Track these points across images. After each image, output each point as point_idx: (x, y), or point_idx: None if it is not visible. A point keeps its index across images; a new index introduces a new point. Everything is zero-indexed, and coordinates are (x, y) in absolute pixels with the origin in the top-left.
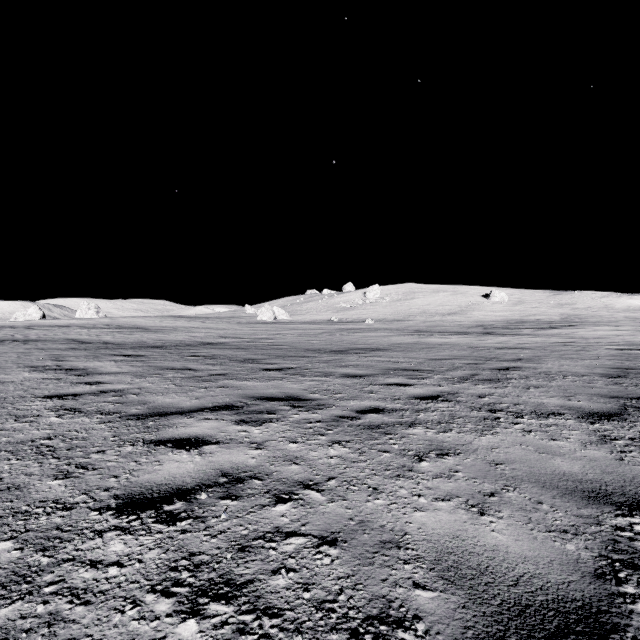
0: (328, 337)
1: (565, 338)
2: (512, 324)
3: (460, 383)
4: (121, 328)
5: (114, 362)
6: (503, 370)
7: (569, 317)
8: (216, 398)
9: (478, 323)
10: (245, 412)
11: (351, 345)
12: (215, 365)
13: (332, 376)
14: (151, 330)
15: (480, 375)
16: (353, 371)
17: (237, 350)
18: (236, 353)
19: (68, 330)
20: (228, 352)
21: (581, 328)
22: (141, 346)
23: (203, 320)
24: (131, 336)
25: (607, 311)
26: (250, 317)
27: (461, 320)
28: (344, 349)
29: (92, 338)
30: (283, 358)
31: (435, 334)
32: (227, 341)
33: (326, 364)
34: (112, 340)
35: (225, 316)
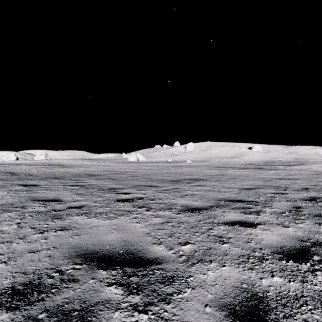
0: (167, 171)
1: (310, 171)
2: (268, 163)
3: (300, 221)
4: (49, 165)
5: (6, 192)
6: (313, 201)
7: (297, 159)
8: (33, 258)
9: (248, 162)
10: (38, 318)
11: (182, 176)
12: (82, 195)
13: (174, 209)
14: (66, 166)
15: (303, 208)
16: (190, 202)
17: (108, 180)
18: (105, 183)
19: (17, 166)
20: (101, 182)
21: (310, 165)
22: (48, 177)
23: (99, 161)
24: (50, 170)
25: (316, 156)
26: (125, 159)
27: (238, 161)
28: (178, 179)
29: (24, 171)
30: (136, 187)
31: (229, 169)
32: (105, 173)
33: (167, 194)
34: (35, 173)
35: (111, 159)
